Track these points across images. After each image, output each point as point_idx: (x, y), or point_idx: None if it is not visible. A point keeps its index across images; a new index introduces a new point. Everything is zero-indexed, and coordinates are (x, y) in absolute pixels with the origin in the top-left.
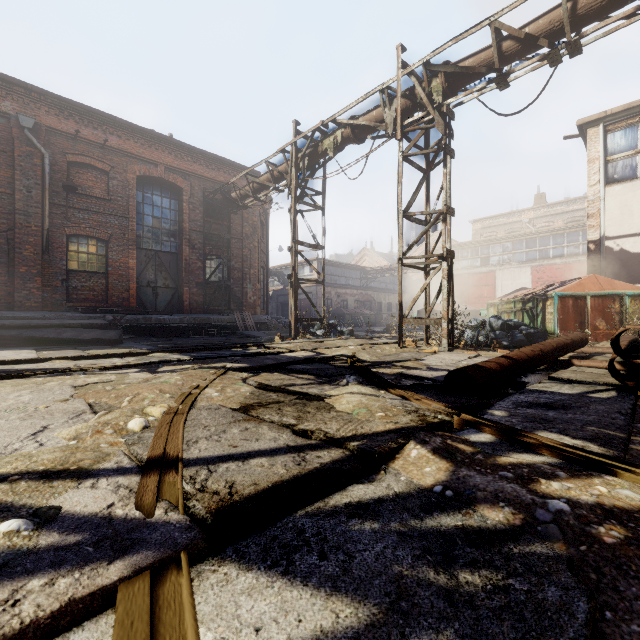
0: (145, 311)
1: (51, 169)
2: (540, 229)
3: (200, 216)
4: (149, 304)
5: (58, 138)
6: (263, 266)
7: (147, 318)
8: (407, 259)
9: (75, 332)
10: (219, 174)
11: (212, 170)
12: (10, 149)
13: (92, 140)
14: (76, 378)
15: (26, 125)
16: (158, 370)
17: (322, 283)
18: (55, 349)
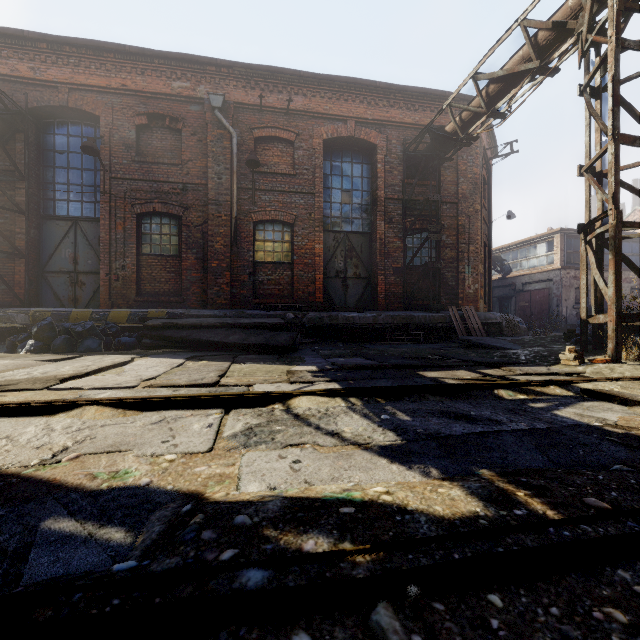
0: (331, 307)
1: (239, 150)
2: None
3: (398, 178)
4: (338, 299)
5: (245, 114)
6: (484, 242)
7: (332, 316)
8: None
9: (243, 334)
10: (424, 115)
11: (414, 112)
12: (205, 137)
13: (277, 107)
14: None
15: (216, 105)
16: None
17: None
18: (212, 358)
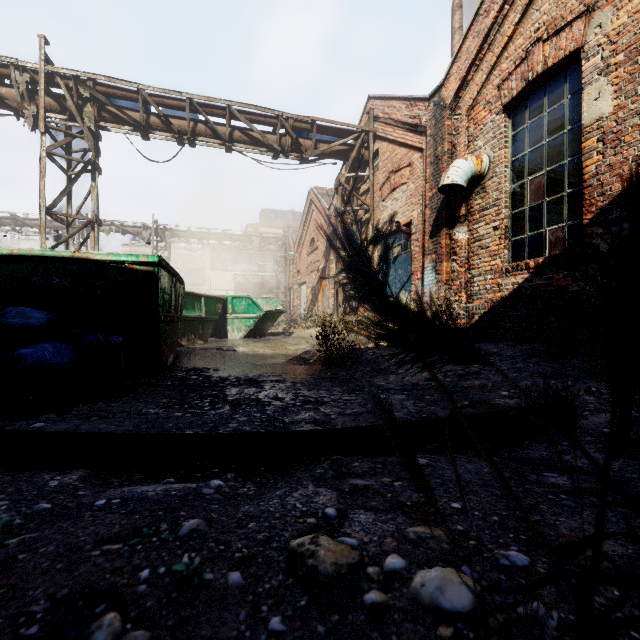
0: None
1: None
2: (176, 267)
3: None
4: None
5: None
6: None
7: None
8: None
9: None
10: None
11: None
12: None
13: None
14: None
15: None
16: None
17: None
18: None
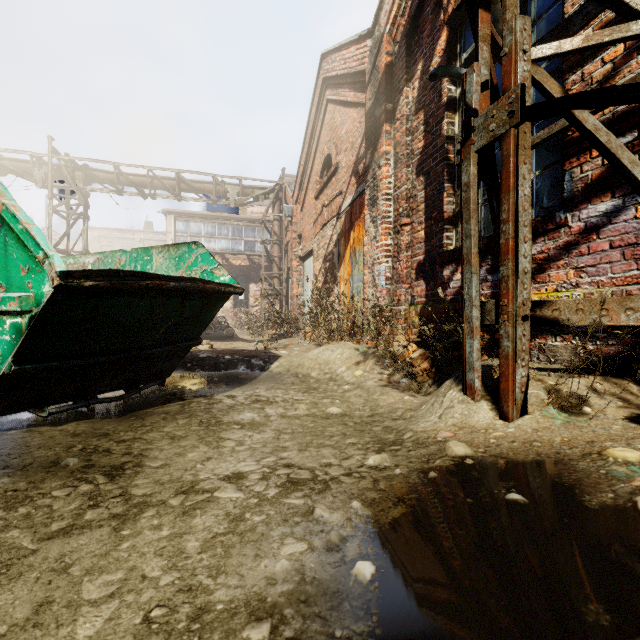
0: None
1: None
2: None
3: None
4: None
5: None
6: None
7: None
8: None
9: None
10: None
11: None
12: None
13: None
14: None
15: None
16: None
17: None
18: None
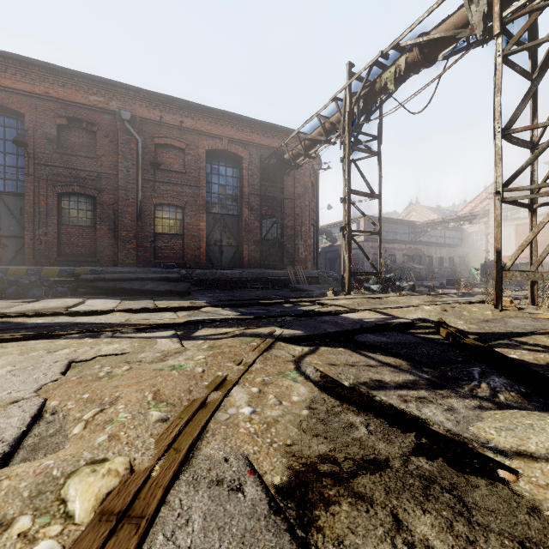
0: (212, 266)
1: (143, 152)
2: None
3: (257, 181)
4: (216, 260)
5: (148, 126)
6: (313, 224)
7: (213, 272)
8: (461, 211)
9: (154, 284)
10: (273, 141)
11: (267, 138)
12: (115, 139)
13: (172, 124)
14: (96, 344)
15: (125, 118)
16: (194, 334)
17: (378, 234)
18: (137, 299)
